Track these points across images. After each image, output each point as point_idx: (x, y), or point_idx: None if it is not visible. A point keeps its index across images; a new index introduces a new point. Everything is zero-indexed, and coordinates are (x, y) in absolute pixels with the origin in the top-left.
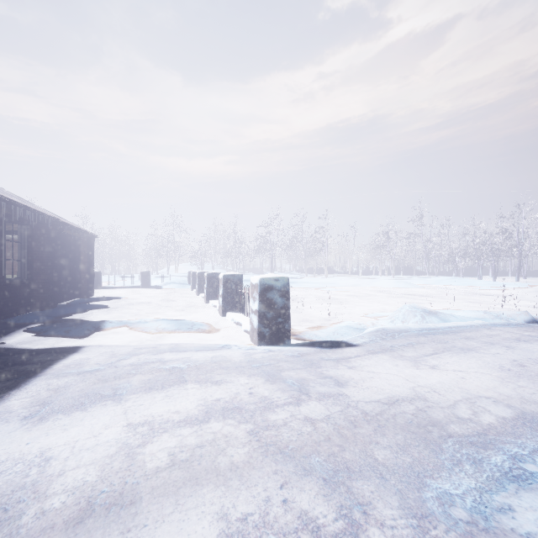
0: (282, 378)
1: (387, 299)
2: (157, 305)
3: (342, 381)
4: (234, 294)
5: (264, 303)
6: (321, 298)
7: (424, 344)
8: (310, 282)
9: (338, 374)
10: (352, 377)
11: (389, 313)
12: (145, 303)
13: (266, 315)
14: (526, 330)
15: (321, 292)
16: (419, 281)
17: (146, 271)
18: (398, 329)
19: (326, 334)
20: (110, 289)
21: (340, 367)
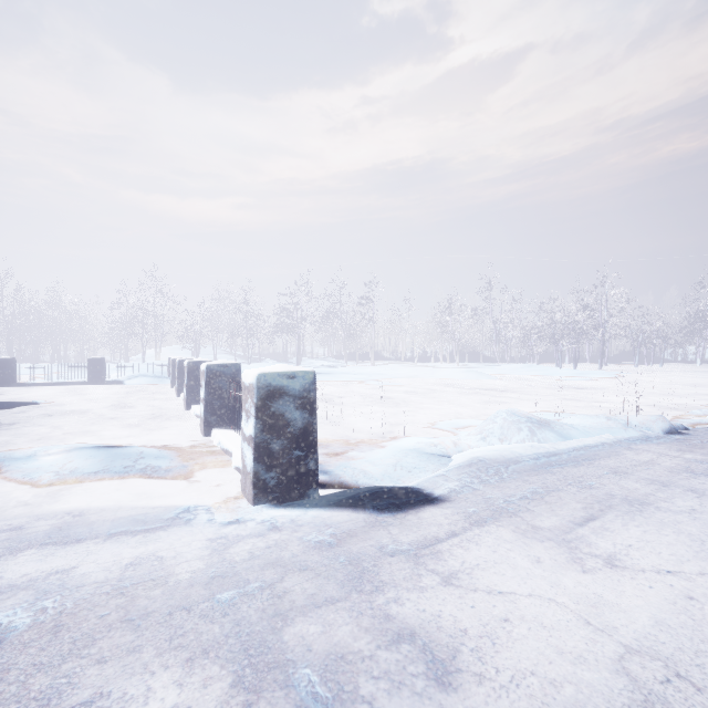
0: (284, 662)
1: (459, 397)
2: (97, 416)
3: (442, 650)
4: (226, 398)
5: (266, 422)
6: (368, 397)
7: (560, 491)
8: (352, 373)
9: (426, 615)
10: (461, 622)
11: (471, 422)
12: (77, 413)
13: (271, 446)
14: (681, 449)
15: (367, 388)
16: (491, 369)
17: (97, 358)
18: (502, 457)
19: (382, 472)
20: (32, 387)
21: (424, 582)
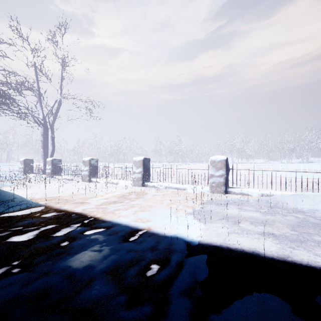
0: None
1: None
2: None
3: None
4: None
5: None
6: None
7: None
8: None
9: None
10: None
11: None
12: None
13: None
14: None
15: None
16: None
17: None
18: None
19: None
20: None
21: None
